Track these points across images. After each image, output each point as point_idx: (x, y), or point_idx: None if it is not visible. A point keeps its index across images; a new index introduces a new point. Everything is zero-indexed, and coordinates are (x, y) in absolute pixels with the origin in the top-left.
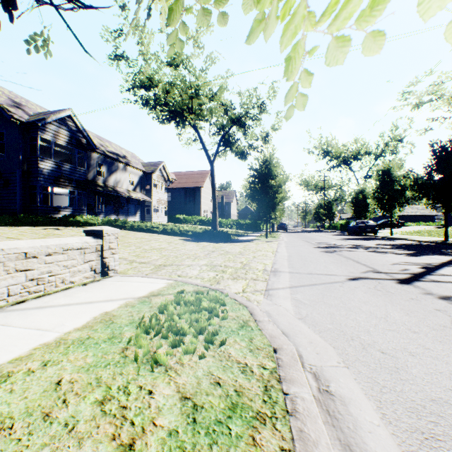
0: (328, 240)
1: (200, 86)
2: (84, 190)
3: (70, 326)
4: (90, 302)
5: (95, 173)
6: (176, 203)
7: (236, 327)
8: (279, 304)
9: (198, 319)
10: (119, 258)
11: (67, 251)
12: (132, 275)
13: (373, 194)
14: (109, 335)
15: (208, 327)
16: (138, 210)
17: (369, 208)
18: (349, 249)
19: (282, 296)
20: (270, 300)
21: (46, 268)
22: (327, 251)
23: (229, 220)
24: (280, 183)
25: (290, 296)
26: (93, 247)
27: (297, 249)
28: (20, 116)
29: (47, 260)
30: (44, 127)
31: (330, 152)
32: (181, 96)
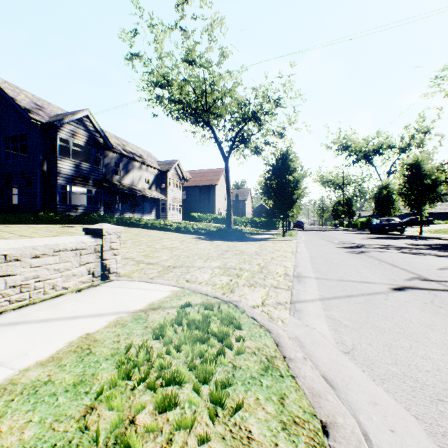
0: (350, 239)
1: (214, 81)
2: (101, 188)
3: (32, 358)
4: (75, 317)
5: (112, 172)
6: (191, 201)
7: (257, 370)
8: (311, 326)
9: (203, 353)
10: (126, 258)
11: (59, 252)
12: (135, 279)
13: (400, 189)
14: (76, 377)
15: (217, 368)
16: (154, 208)
17: (393, 205)
18: (379, 250)
19: (313, 312)
20: (299, 319)
21: (33, 272)
22: (353, 251)
23: (244, 218)
24: (297, 179)
25: (324, 313)
26: (91, 247)
27: (319, 249)
28: (41, 118)
29: (33, 263)
30: (63, 127)
31: (349, 146)
32: (195, 93)
